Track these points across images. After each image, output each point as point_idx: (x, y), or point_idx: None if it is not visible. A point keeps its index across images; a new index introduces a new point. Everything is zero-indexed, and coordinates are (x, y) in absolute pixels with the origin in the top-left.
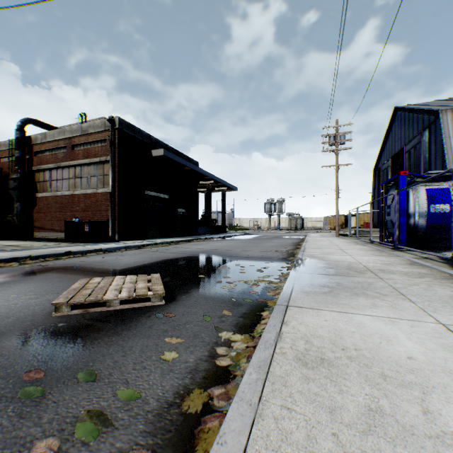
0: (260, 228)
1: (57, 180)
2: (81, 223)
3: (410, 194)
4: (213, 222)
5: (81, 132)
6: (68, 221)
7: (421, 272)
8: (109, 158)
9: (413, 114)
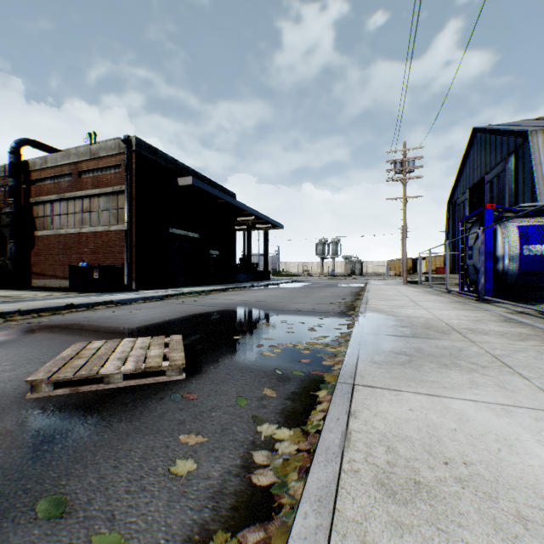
0: (311, 275)
1: (61, 214)
2: (89, 268)
3: (498, 232)
4: (254, 267)
5: (89, 156)
6: (73, 265)
7: (522, 332)
8: (124, 188)
9: (495, 136)
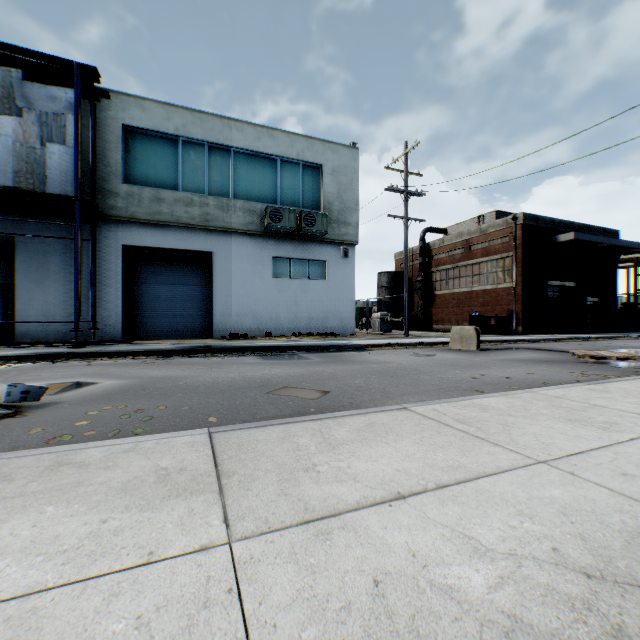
0: None
1: (453, 278)
2: (485, 317)
3: None
4: None
5: (478, 233)
6: (471, 315)
7: None
8: (510, 254)
9: None
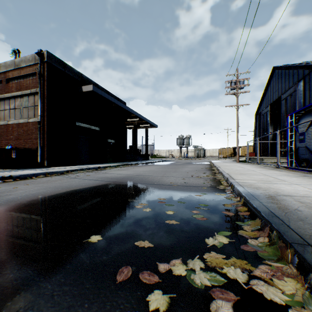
0: (174, 157)
1: None
2: (8, 150)
3: None
4: (138, 151)
5: (14, 67)
6: None
7: None
8: (39, 90)
9: (289, 70)
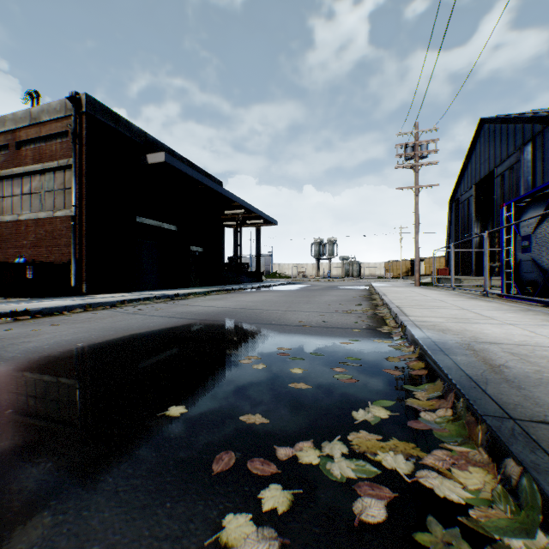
0: (306, 276)
1: None
2: (21, 265)
3: None
4: (244, 267)
5: (29, 121)
6: (2, 261)
7: None
8: (72, 162)
9: (507, 125)
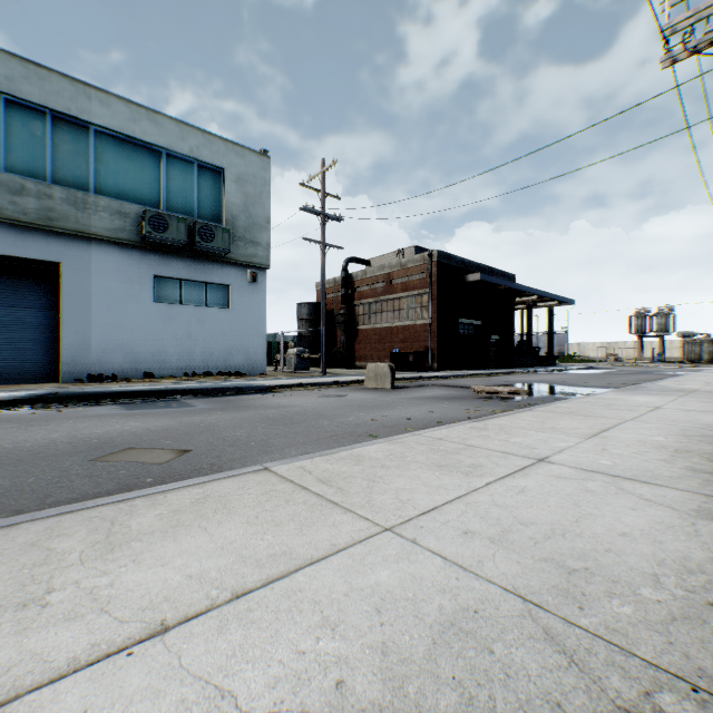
0: (619, 360)
1: (375, 313)
2: (405, 354)
3: None
4: (534, 351)
5: (399, 267)
6: (392, 352)
7: None
8: (427, 291)
9: None
